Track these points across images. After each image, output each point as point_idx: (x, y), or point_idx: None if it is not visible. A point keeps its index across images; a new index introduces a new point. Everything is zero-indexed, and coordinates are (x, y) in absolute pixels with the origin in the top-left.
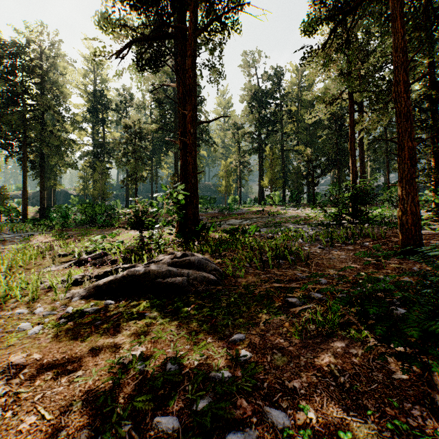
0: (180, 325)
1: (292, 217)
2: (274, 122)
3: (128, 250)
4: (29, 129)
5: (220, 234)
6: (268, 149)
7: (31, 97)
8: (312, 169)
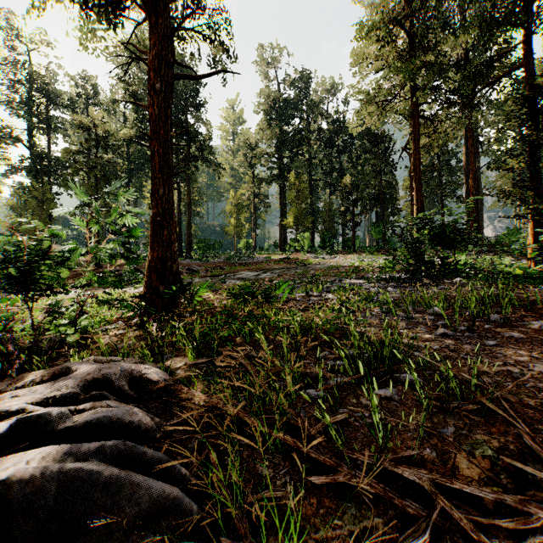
0: None
1: (333, 268)
2: (299, 143)
3: None
4: None
5: (222, 298)
6: (293, 176)
7: None
8: (352, 204)
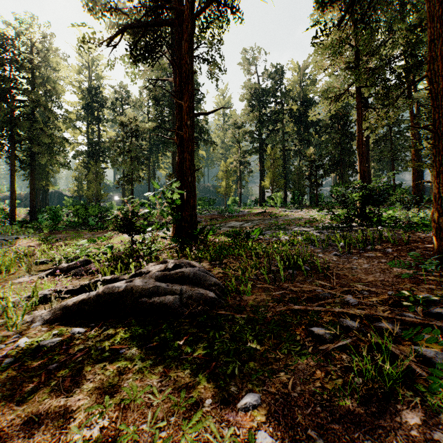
0: (166, 373)
1: (296, 219)
2: (275, 121)
3: (115, 257)
4: (19, 127)
5: (220, 238)
6: (269, 149)
7: (20, 92)
8: (315, 169)
